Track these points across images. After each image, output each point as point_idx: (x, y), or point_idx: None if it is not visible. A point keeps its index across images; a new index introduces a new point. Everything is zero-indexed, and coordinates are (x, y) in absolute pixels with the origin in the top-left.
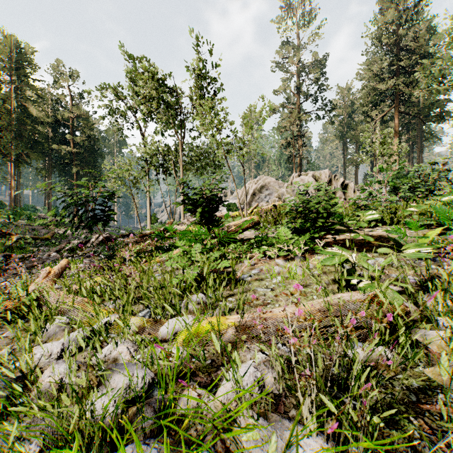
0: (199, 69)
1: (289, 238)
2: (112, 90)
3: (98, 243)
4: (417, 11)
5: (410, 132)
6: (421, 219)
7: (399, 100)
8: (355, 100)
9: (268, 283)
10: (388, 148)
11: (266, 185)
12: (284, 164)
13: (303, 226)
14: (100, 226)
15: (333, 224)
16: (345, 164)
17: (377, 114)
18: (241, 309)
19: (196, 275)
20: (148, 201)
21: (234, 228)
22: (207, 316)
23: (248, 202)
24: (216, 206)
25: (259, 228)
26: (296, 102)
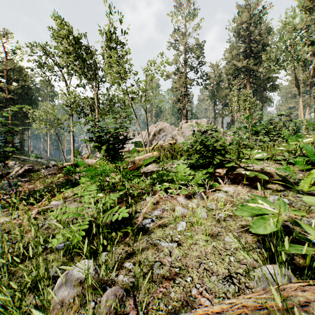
0: (111, 33)
1: (187, 174)
2: (40, 47)
3: (18, 174)
4: (260, 17)
5: (255, 96)
6: (291, 157)
7: (250, 75)
8: (221, 74)
9: (173, 232)
10: (248, 104)
11: (163, 128)
12: (175, 114)
13: (198, 162)
14: (33, 158)
15: (229, 162)
16: (215, 116)
17: (236, 83)
18: (140, 290)
19: (84, 233)
20: (72, 138)
21: (138, 163)
22: (87, 312)
23: (150, 140)
24: (121, 144)
25: (159, 162)
26: (183, 71)
